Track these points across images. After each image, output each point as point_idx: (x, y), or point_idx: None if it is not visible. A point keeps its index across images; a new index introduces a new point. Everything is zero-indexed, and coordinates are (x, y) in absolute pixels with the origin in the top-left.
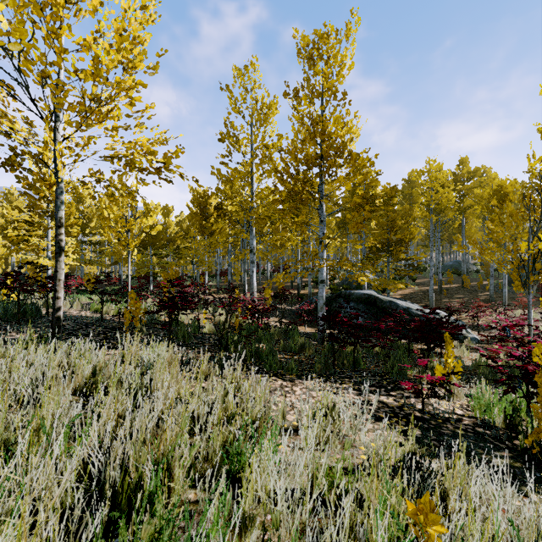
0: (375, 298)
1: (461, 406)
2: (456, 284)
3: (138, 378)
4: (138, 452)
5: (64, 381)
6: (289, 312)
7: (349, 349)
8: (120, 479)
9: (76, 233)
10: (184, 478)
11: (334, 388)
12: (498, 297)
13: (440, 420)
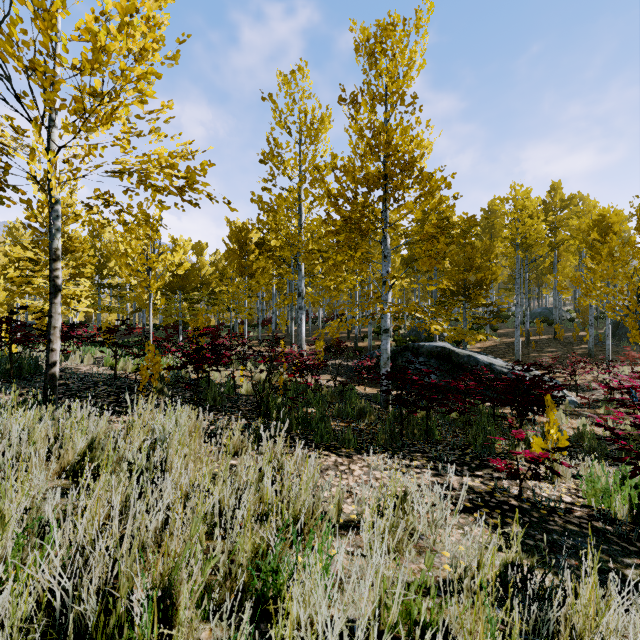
0: (450, 352)
1: (568, 490)
2: (547, 335)
3: (144, 456)
4: (130, 569)
5: (37, 463)
6: (345, 369)
7: (419, 414)
8: (95, 617)
9: (90, 273)
10: (193, 610)
11: (403, 466)
12: (598, 351)
13: (545, 511)
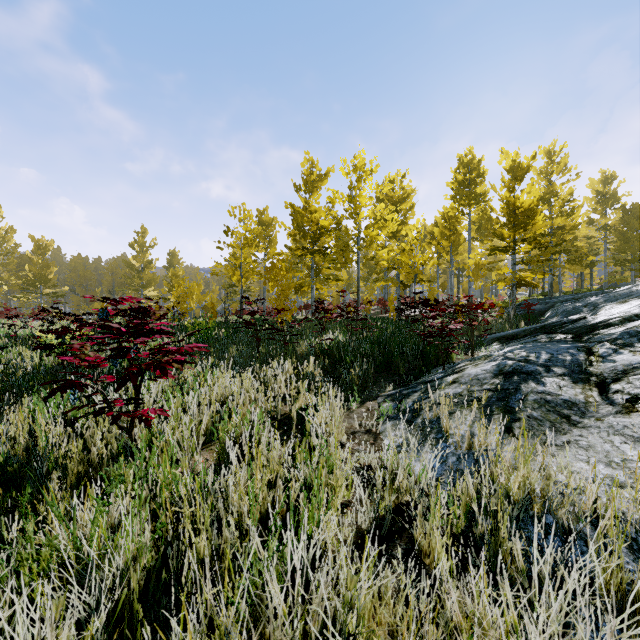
0: None
1: None
2: None
3: None
4: None
5: None
6: None
7: None
8: None
9: None
10: None
11: None
12: None
13: None
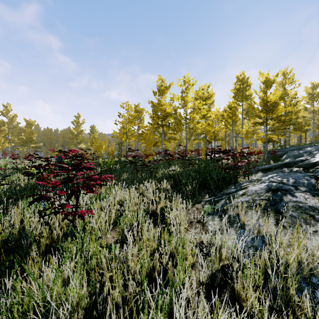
0: None
1: None
2: None
3: None
4: None
5: None
6: None
7: None
8: None
9: None
10: None
11: None
12: None
13: None
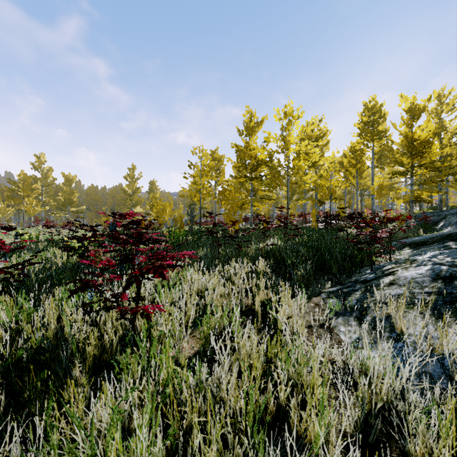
0: None
1: None
2: None
3: None
4: None
5: None
6: None
7: None
8: None
9: None
10: None
11: None
12: None
13: None
